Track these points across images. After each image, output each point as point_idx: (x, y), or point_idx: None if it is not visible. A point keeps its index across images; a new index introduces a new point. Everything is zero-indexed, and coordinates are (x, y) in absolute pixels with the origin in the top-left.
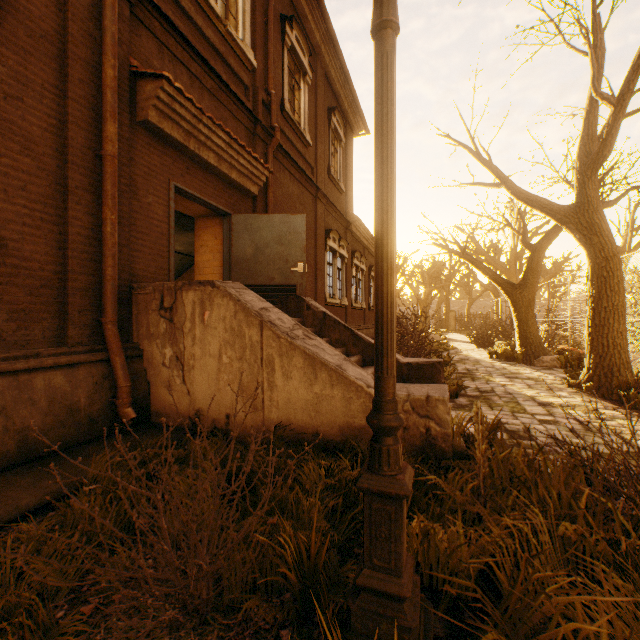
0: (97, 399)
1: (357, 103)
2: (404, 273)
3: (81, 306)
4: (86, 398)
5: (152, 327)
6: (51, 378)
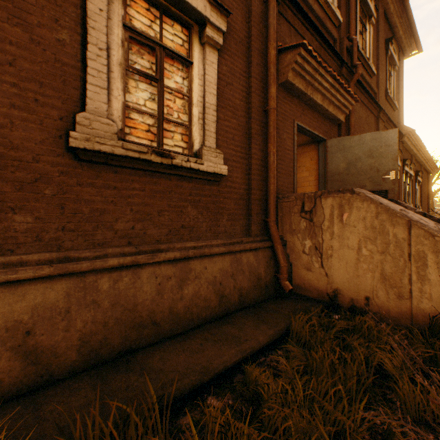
0: (268, 273)
1: (412, 27)
2: None
3: (256, 211)
4: (263, 271)
5: (293, 225)
6: (248, 257)
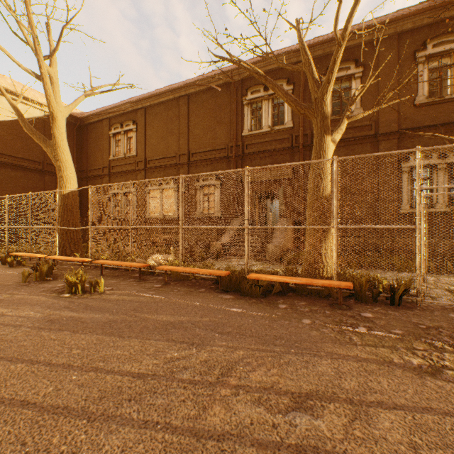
0: None
1: None
2: None
3: None
4: None
5: None
6: None
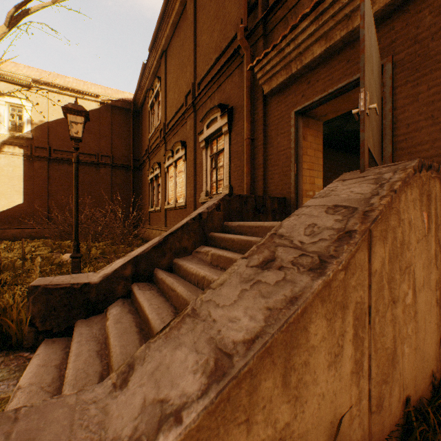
0: None
1: None
2: None
3: None
4: None
5: None
6: None
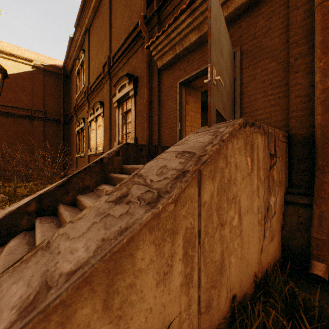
0: None
1: None
2: None
3: None
4: None
5: None
6: None
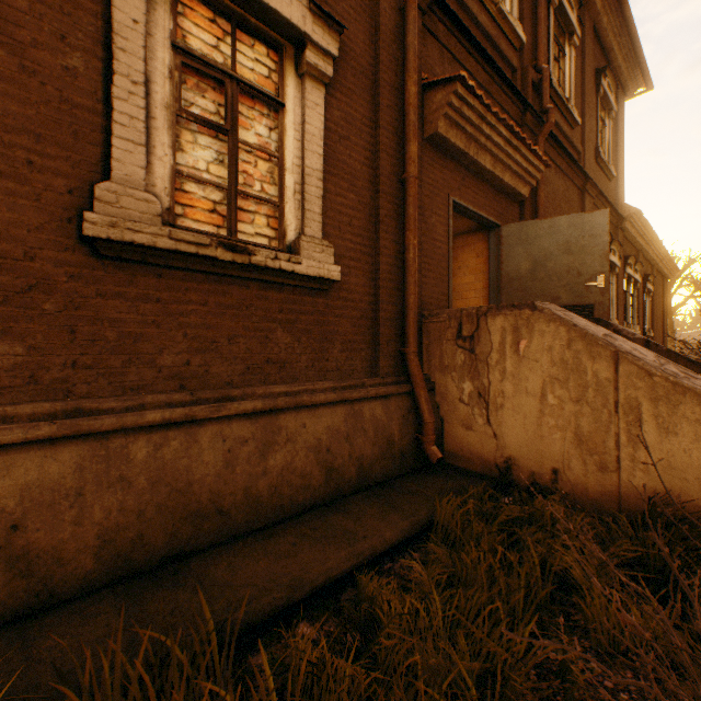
0: (405, 433)
1: (637, 50)
2: (696, 281)
3: (387, 336)
4: (397, 431)
5: (445, 358)
6: (373, 408)
